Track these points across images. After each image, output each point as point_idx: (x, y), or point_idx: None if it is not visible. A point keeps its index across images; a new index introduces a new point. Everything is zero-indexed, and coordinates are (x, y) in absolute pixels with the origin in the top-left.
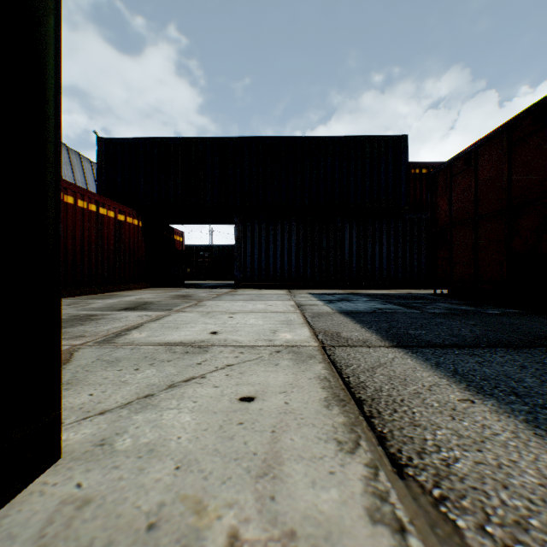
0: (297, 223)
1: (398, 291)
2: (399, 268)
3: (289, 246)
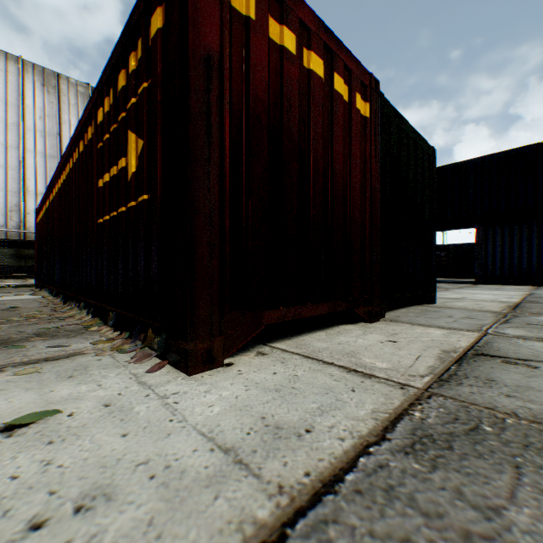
0: None
1: None
2: None
3: (537, 246)
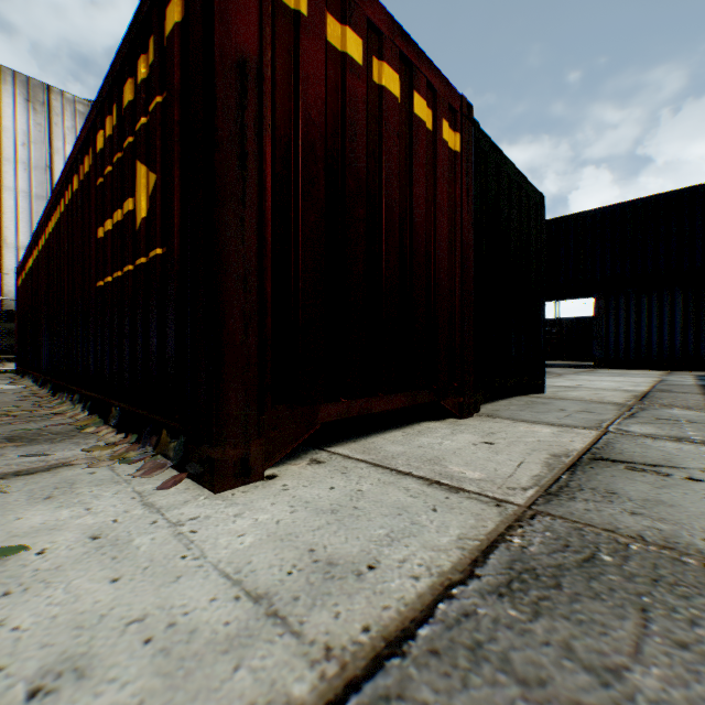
0: (682, 292)
1: None
2: None
3: (670, 320)
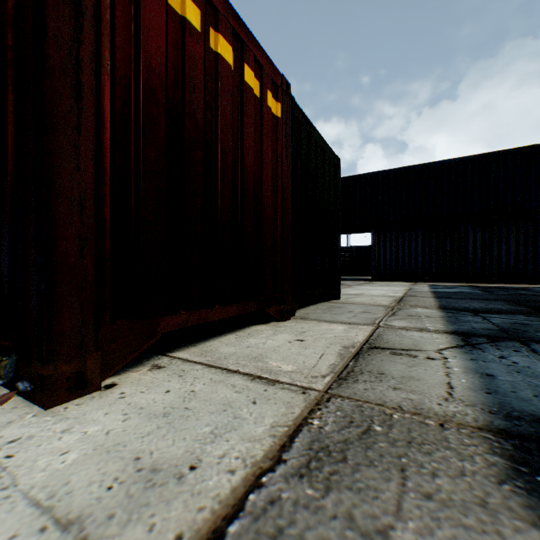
0: (422, 231)
1: (521, 285)
2: (528, 266)
3: (415, 249)
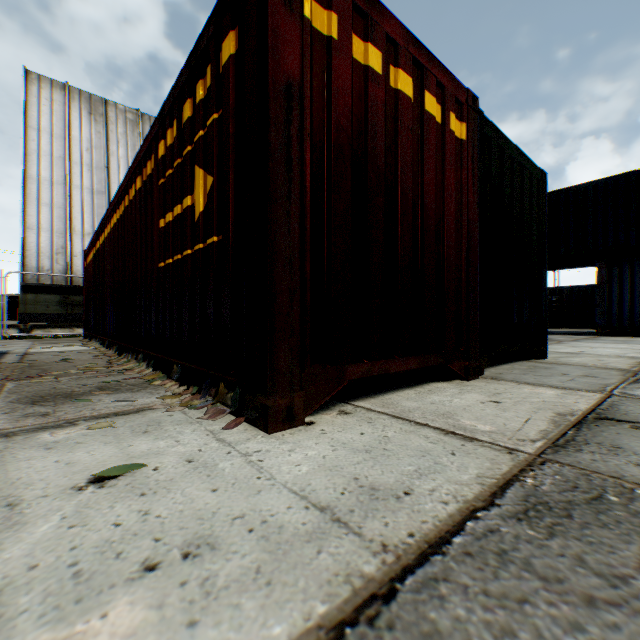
0: None
1: None
2: None
3: None
